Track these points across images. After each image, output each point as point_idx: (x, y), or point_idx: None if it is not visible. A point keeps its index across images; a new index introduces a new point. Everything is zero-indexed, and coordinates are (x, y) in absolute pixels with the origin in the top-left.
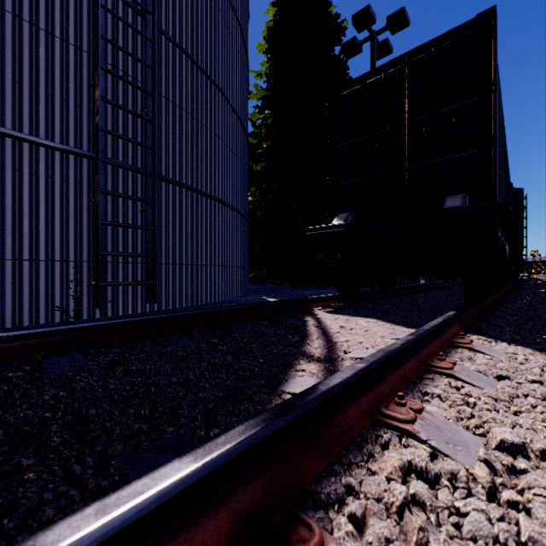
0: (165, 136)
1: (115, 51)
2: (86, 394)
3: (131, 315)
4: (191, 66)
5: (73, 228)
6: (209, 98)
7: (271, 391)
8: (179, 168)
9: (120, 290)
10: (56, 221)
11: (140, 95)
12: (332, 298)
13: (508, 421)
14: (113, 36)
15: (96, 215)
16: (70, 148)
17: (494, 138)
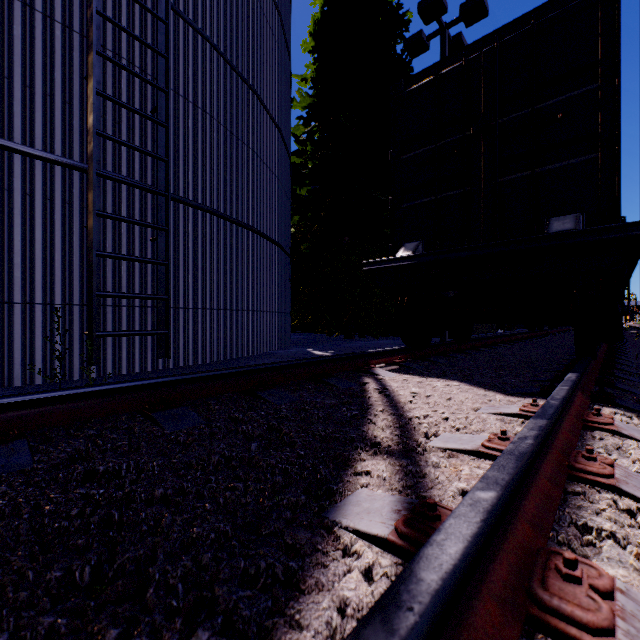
0: (184, 146)
1: (117, 34)
2: None
3: (138, 373)
4: (217, 60)
5: (60, 261)
6: (240, 101)
7: (316, 522)
8: (202, 187)
9: (124, 342)
10: (37, 251)
11: (150, 93)
12: (396, 352)
13: None
14: (115, 14)
15: (90, 244)
16: (55, 156)
17: (618, 138)
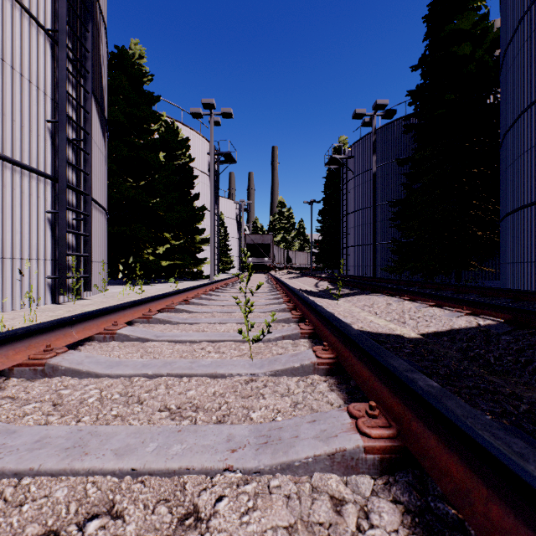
0: None
1: None
2: None
3: None
4: None
5: None
6: None
7: None
8: None
9: None
10: None
11: None
12: None
13: (397, 305)
14: None
15: None
16: None
17: None
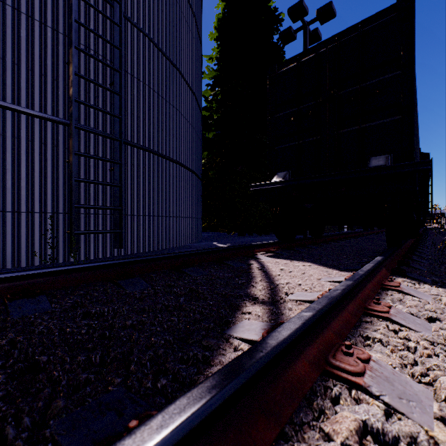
0: (131, 107)
1: (87, 34)
2: (42, 339)
3: (101, 258)
4: (153, 49)
5: (51, 184)
6: (168, 76)
7: (219, 335)
8: (143, 134)
9: (92, 237)
10: (36, 178)
11: (109, 72)
12: (272, 244)
13: None
14: (86, 20)
15: (70, 173)
16: (48, 115)
17: (413, 106)
